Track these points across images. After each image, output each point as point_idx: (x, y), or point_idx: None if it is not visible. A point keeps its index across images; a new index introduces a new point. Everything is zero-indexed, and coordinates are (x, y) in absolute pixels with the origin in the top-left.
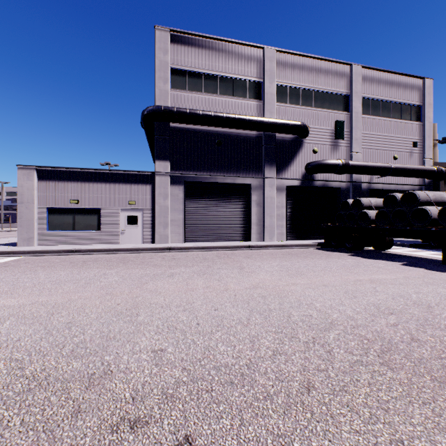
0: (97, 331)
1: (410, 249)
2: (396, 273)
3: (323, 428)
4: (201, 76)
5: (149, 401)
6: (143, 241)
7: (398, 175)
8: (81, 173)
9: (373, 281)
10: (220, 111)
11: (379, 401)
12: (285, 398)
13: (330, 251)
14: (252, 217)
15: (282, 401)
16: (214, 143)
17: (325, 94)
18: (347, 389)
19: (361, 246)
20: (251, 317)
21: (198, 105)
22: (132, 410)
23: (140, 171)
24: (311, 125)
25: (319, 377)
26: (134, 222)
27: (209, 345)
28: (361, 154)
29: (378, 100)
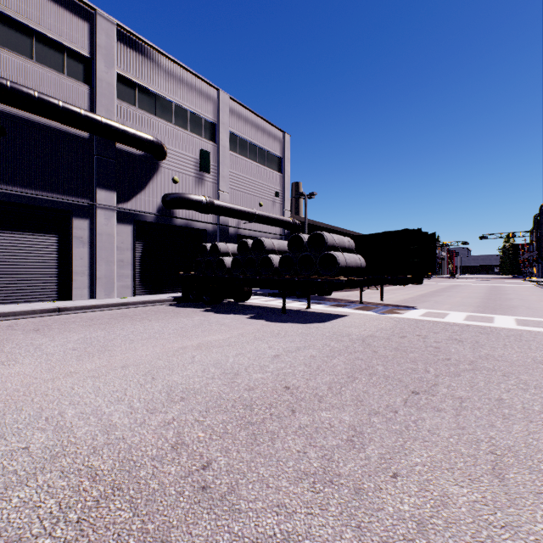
0: None
1: (268, 298)
2: (235, 330)
3: None
4: None
5: None
6: None
7: (263, 223)
8: None
9: (200, 347)
10: (3, 76)
11: None
12: None
13: (184, 308)
14: (75, 263)
15: None
16: None
17: (189, 113)
18: None
19: (219, 298)
20: None
21: None
22: None
23: None
24: (171, 146)
25: None
26: None
27: None
28: (229, 194)
29: (246, 140)
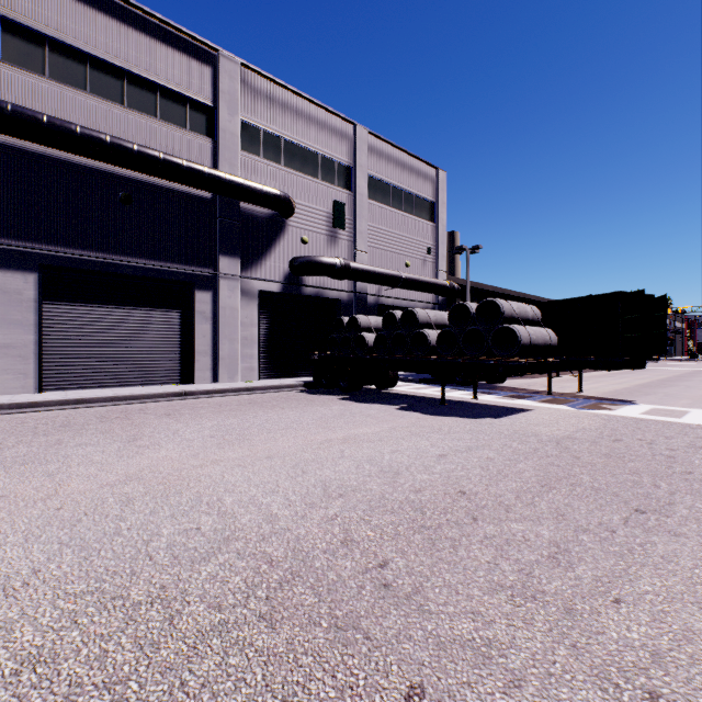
0: None
1: (418, 385)
2: (385, 423)
3: None
4: (83, 58)
5: None
6: None
7: (410, 289)
8: None
9: (347, 440)
10: (130, 140)
11: None
12: None
13: (318, 395)
14: (197, 341)
15: None
16: (117, 198)
17: (320, 157)
18: None
19: (359, 384)
20: (48, 564)
21: (76, 114)
22: None
23: None
24: (299, 200)
25: None
26: None
27: None
28: (367, 254)
29: (388, 184)
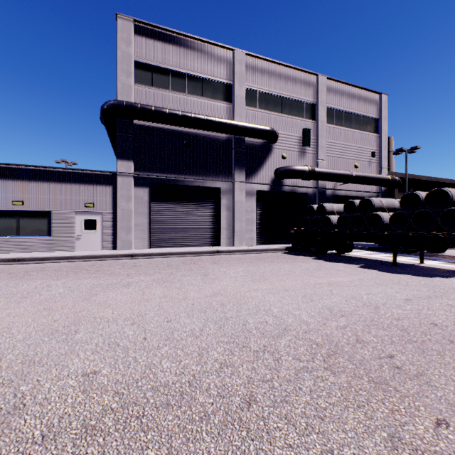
0: (19, 355)
1: (368, 252)
2: (353, 275)
3: (256, 446)
4: (168, 72)
5: (63, 438)
6: (102, 247)
7: (359, 183)
8: (27, 171)
9: (331, 284)
10: (189, 111)
11: (317, 409)
12: (223, 417)
13: (297, 255)
14: (222, 222)
15: (219, 420)
16: (183, 144)
17: (293, 101)
18: (288, 400)
19: (324, 250)
20: (205, 327)
21: (165, 103)
22: (38, 452)
23: (99, 171)
24: (280, 131)
25: (263, 388)
26: (92, 227)
27: (152, 362)
28: (326, 161)
29: (342, 111)
